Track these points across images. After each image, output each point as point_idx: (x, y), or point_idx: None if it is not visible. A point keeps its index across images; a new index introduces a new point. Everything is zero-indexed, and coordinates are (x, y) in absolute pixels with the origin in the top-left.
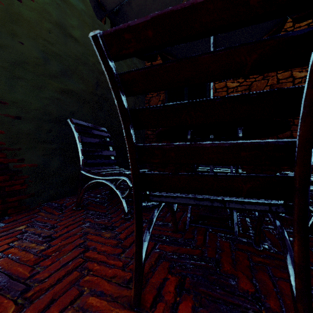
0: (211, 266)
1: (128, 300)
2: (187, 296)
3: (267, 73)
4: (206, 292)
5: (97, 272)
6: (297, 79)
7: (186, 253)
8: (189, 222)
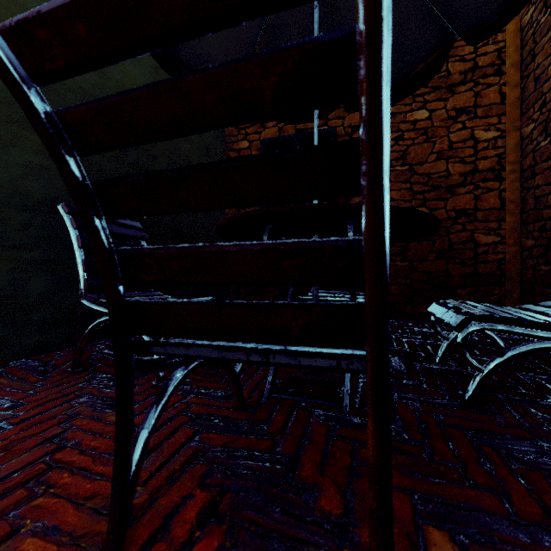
0: (280, 470)
1: (101, 540)
2: (215, 527)
3: (433, 131)
4: (252, 519)
5: (62, 489)
6: (481, 143)
7: (244, 447)
8: (268, 390)
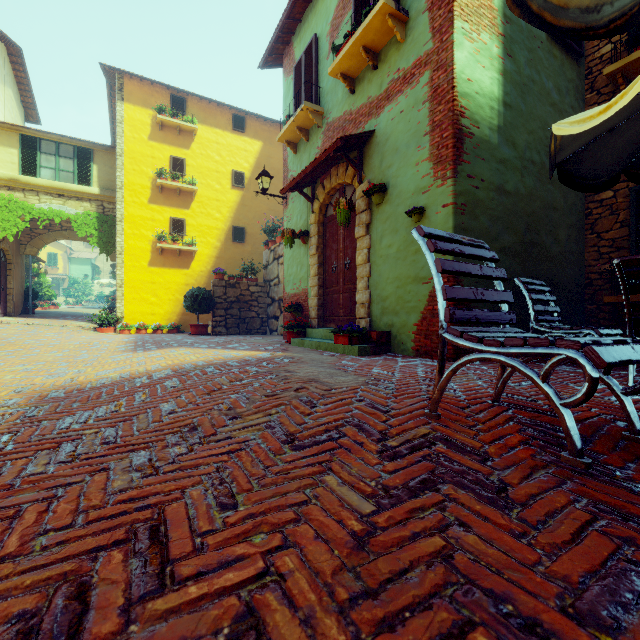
0: None
1: (624, 384)
2: None
3: None
4: None
5: None
6: None
7: None
8: None
